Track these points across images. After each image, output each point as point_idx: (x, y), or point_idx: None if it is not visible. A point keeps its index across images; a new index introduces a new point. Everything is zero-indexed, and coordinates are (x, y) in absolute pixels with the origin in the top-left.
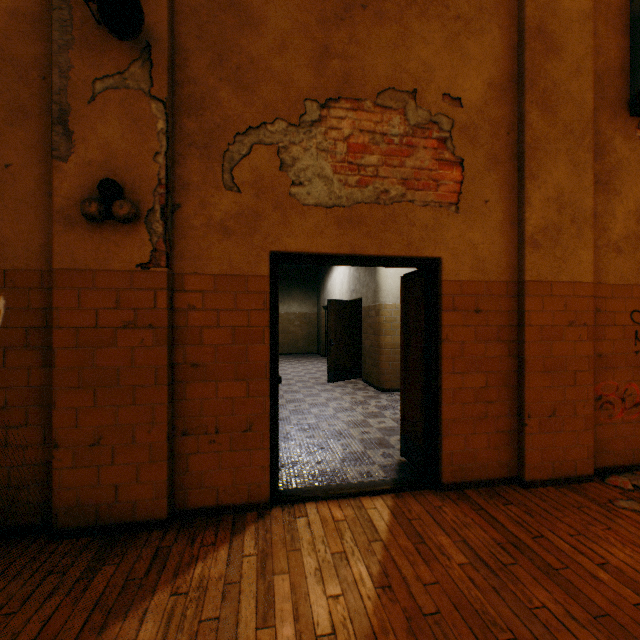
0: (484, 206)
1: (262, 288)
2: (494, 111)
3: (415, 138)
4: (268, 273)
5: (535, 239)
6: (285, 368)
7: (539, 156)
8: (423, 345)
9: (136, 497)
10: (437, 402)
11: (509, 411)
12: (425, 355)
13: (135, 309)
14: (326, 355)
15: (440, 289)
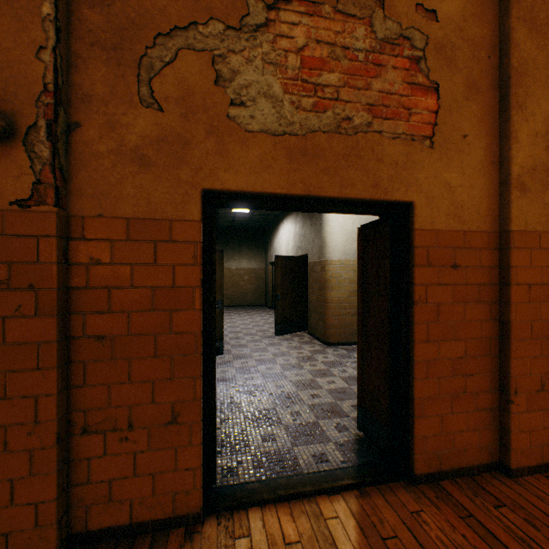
0: (462, 141)
1: (191, 236)
2: (474, 29)
3: (383, 55)
4: (199, 217)
5: (522, 181)
6: (234, 320)
7: (527, 83)
8: (388, 307)
9: (9, 526)
10: (407, 376)
11: (490, 385)
12: (391, 319)
13: (8, 263)
14: (273, 307)
15: (412, 240)
